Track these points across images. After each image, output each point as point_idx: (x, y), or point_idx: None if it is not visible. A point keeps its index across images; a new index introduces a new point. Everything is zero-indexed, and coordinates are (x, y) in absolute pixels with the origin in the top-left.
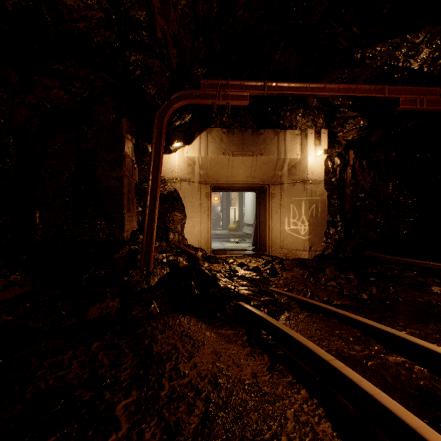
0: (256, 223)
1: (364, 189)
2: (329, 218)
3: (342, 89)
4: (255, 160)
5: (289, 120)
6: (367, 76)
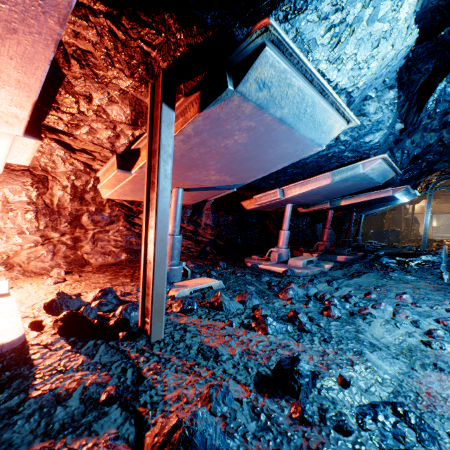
0: None
1: None
2: None
3: None
4: None
5: None
6: None
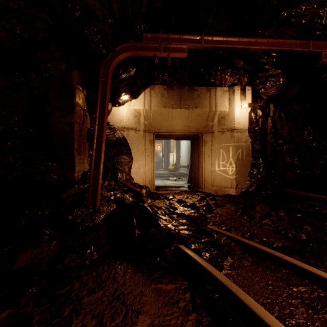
0: (191, 165)
1: (283, 136)
2: (253, 160)
3: (271, 43)
4: (191, 112)
5: (219, 79)
6: (291, 35)
